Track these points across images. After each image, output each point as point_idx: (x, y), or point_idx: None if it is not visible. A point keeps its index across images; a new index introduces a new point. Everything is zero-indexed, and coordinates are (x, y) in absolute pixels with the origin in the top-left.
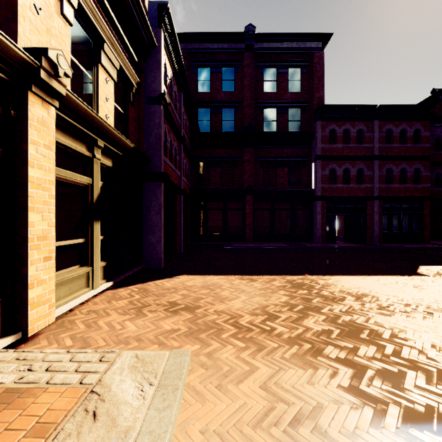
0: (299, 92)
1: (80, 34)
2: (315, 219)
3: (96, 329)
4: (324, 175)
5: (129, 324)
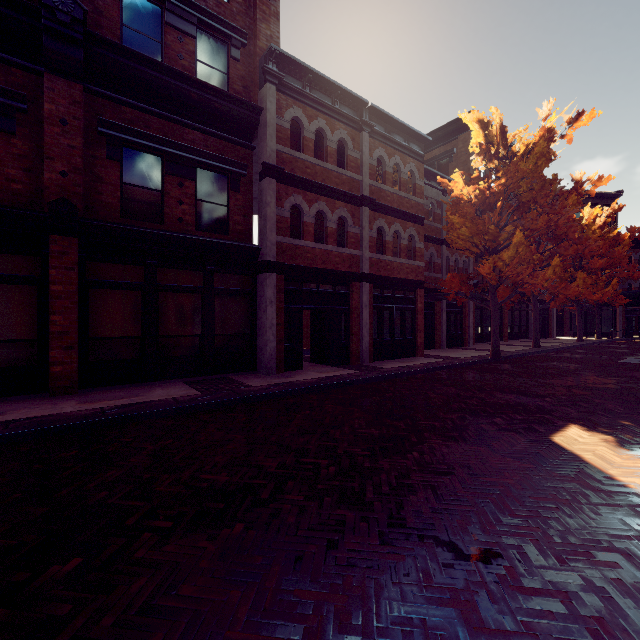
0: (224, 1)
1: None
2: (263, 316)
3: None
4: (280, 215)
5: None
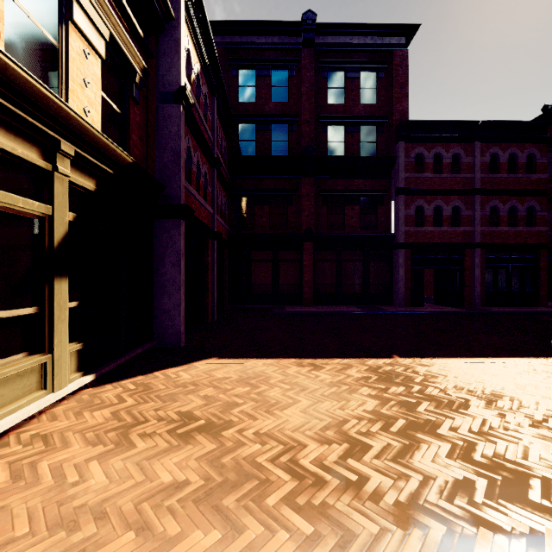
0: (374, 104)
1: None
2: (397, 273)
3: (27, 485)
4: (408, 214)
5: (95, 469)
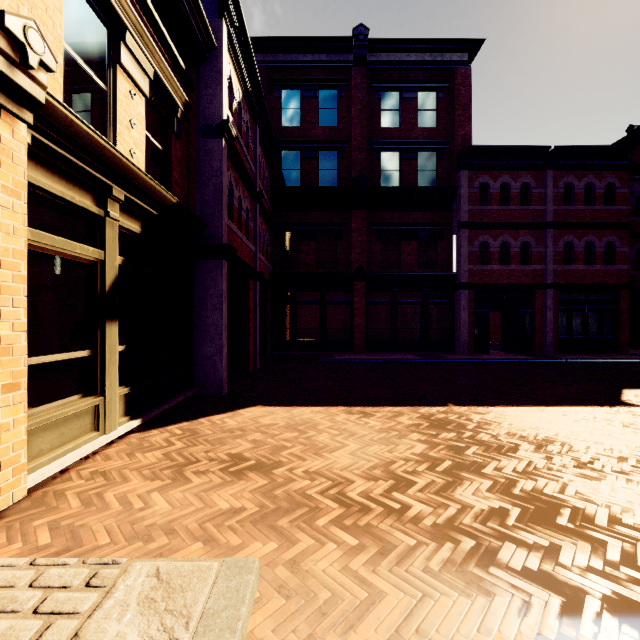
0: (434, 128)
1: (83, 13)
2: (459, 317)
3: (98, 510)
4: (471, 251)
5: (158, 498)
